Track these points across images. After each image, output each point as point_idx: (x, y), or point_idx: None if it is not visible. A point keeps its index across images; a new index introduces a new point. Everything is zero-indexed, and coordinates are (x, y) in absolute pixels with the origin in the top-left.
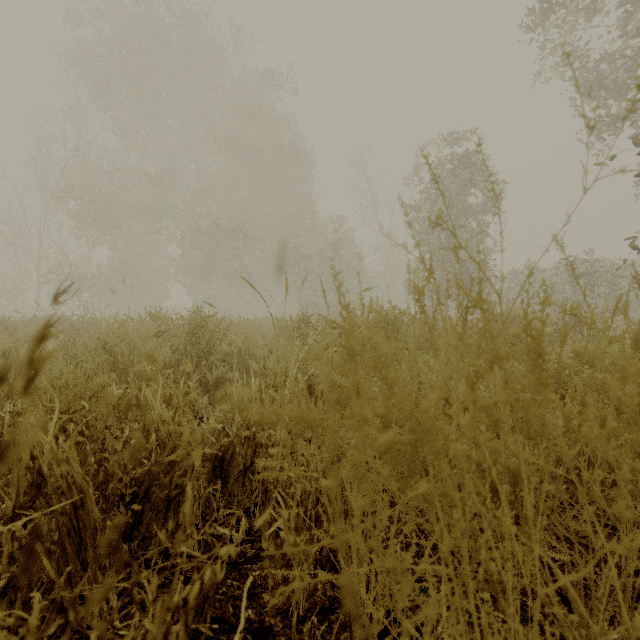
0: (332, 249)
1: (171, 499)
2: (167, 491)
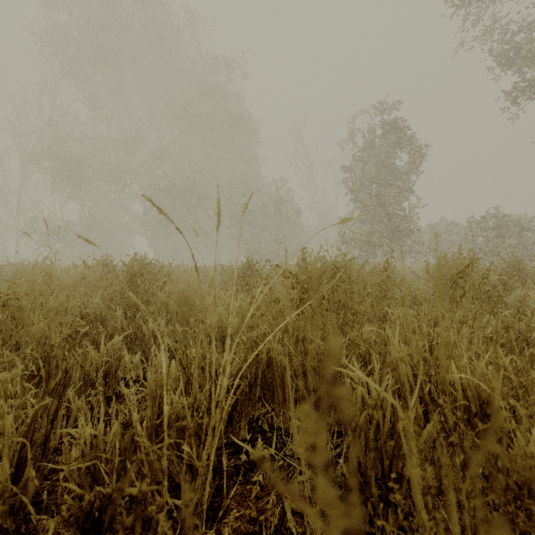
0: (274, 206)
1: None
2: None
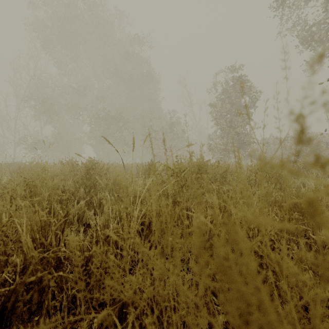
0: (169, 127)
1: (32, 312)
2: (29, 305)
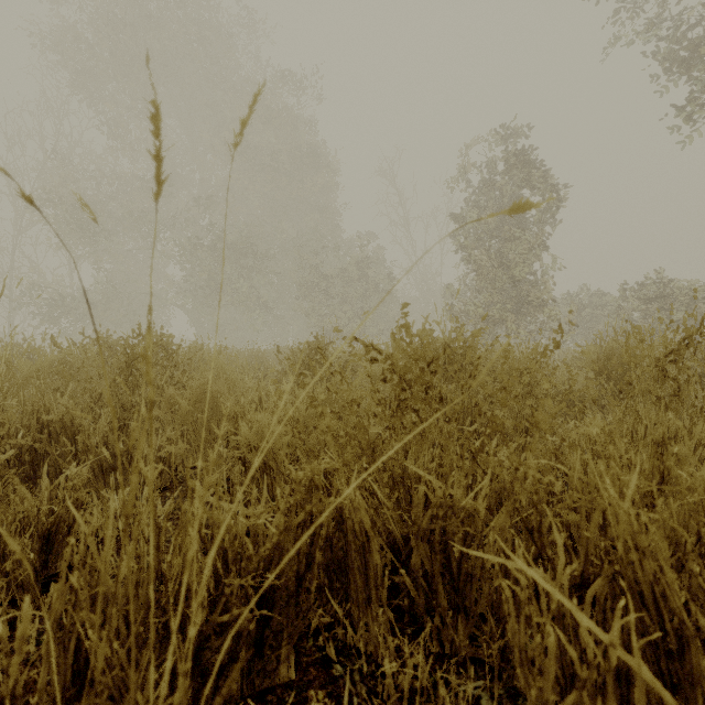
0: (358, 269)
1: None
2: None
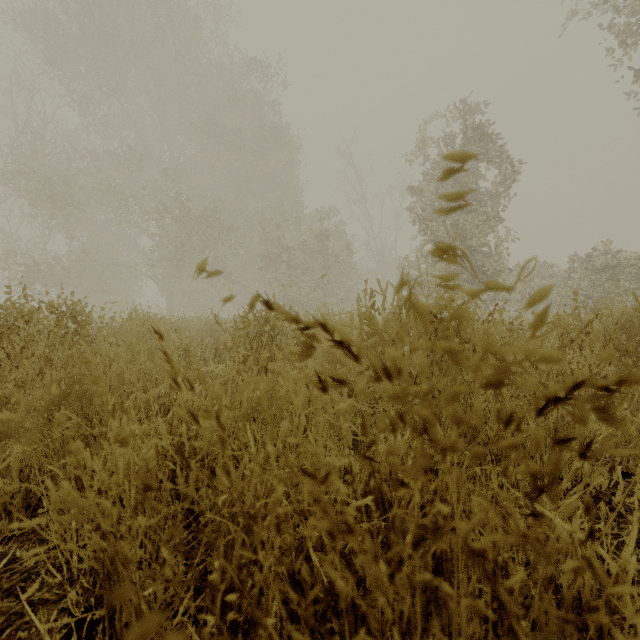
0: (319, 241)
1: None
2: None
